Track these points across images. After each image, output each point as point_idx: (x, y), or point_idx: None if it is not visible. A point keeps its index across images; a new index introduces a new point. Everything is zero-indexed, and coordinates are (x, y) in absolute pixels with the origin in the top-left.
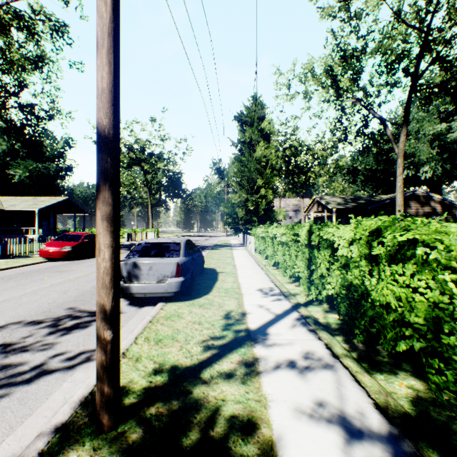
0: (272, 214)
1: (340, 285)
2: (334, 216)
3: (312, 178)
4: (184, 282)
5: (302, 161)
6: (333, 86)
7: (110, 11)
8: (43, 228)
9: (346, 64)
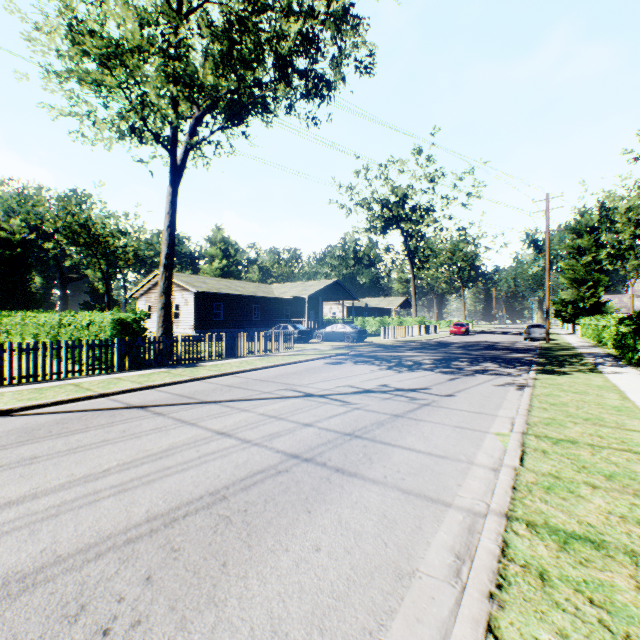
0: (602, 308)
1: (596, 333)
2: None
3: None
4: None
5: None
6: None
7: (547, 295)
8: None
9: None
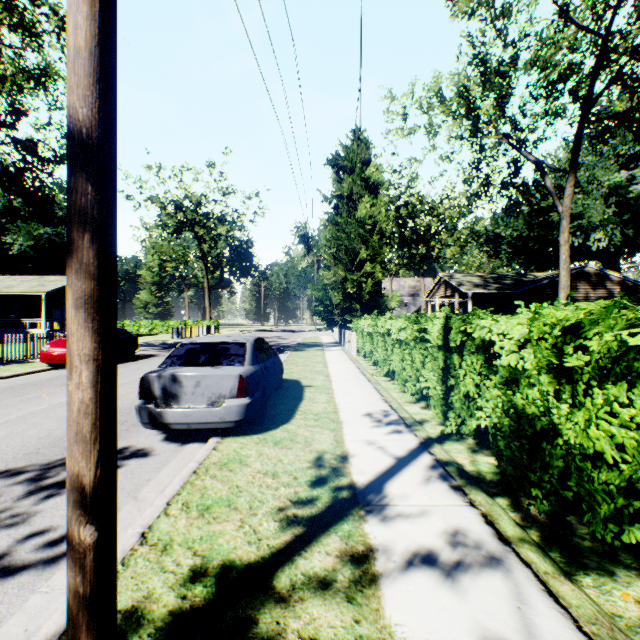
0: (381, 300)
1: (504, 414)
2: (469, 303)
3: (436, 248)
4: (251, 405)
5: (422, 224)
6: (469, 115)
7: None
8: (53, 319)
9: (489, 83)
